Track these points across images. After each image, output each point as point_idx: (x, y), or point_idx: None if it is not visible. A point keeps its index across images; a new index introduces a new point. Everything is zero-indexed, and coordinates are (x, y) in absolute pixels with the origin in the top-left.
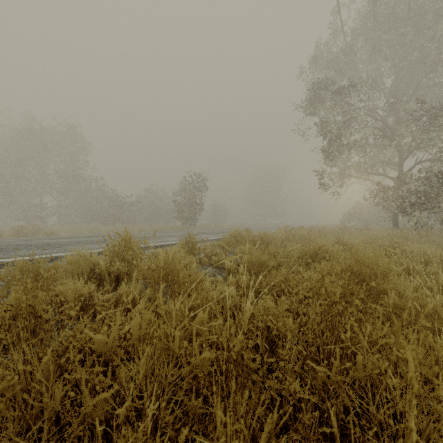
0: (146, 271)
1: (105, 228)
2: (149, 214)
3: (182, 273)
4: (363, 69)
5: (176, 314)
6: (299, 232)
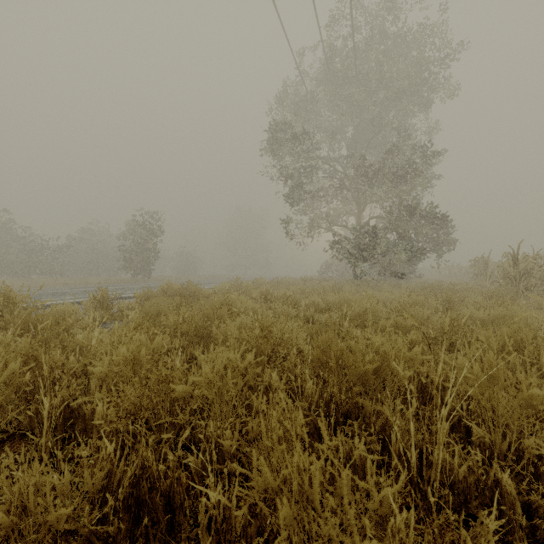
0: (11, 321)
1: (11, 281)
2: (86, 263)
3: (45, 320)
4: (326, 119)
5: (5, 340)
6: (245, 284)
